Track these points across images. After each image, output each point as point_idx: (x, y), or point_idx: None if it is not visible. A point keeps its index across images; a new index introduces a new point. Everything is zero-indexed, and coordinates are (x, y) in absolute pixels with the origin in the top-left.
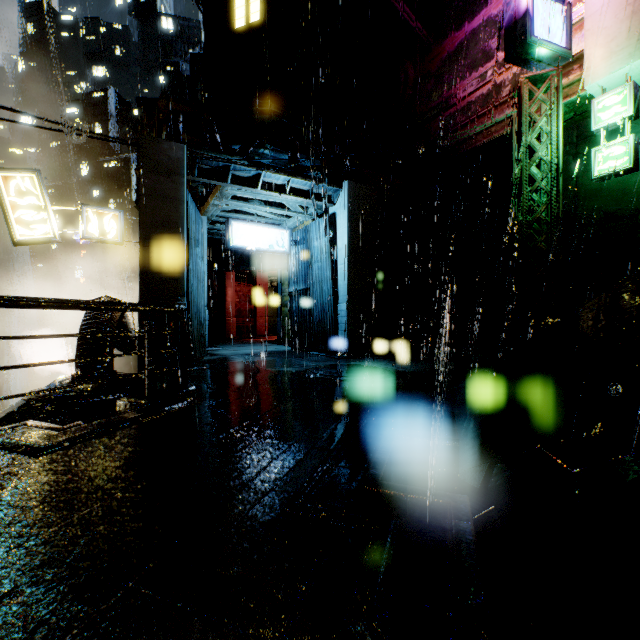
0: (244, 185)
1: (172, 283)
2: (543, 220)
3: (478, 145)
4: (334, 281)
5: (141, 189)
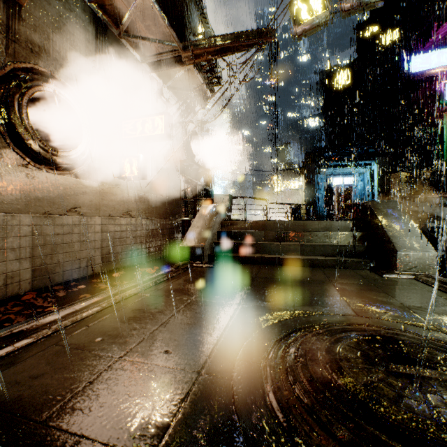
0: (336, 168)
1: (314, 200)
2: None
3: None
4: (372, 194)
5: (307, 177)
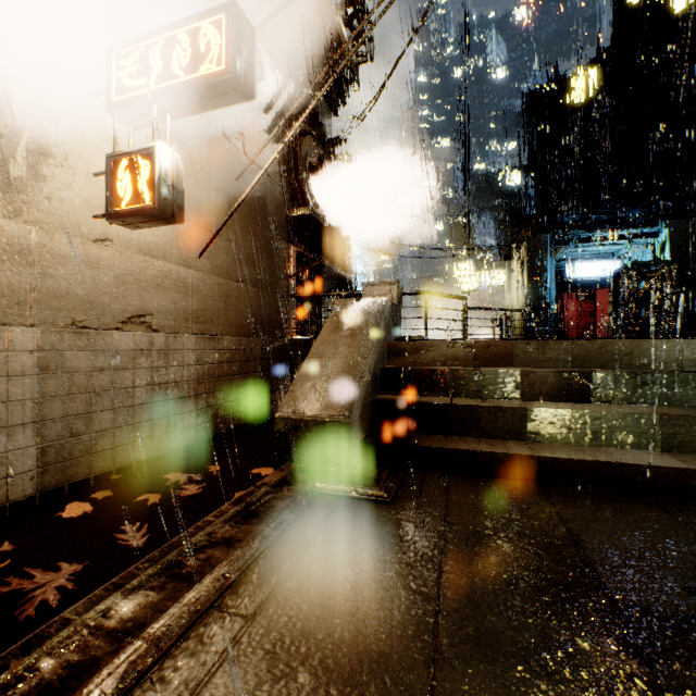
0: (583, 243)
1: (542, 304)
2: None
3: None
4: None
5: (527, 262)
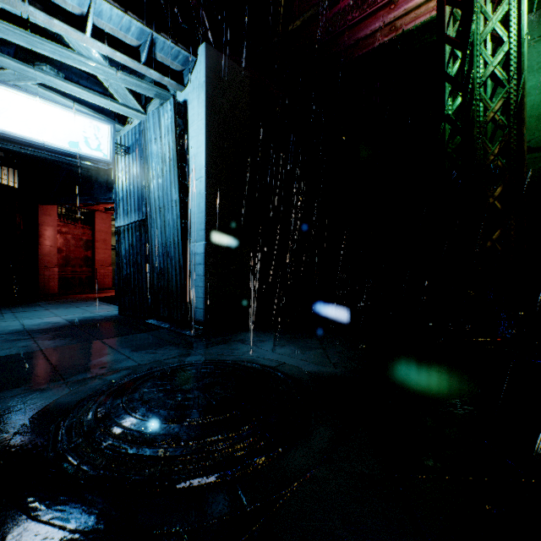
0: None
1: None
2: (498, 122)
3: (377, 46)
4: (184, 207)
5: None
